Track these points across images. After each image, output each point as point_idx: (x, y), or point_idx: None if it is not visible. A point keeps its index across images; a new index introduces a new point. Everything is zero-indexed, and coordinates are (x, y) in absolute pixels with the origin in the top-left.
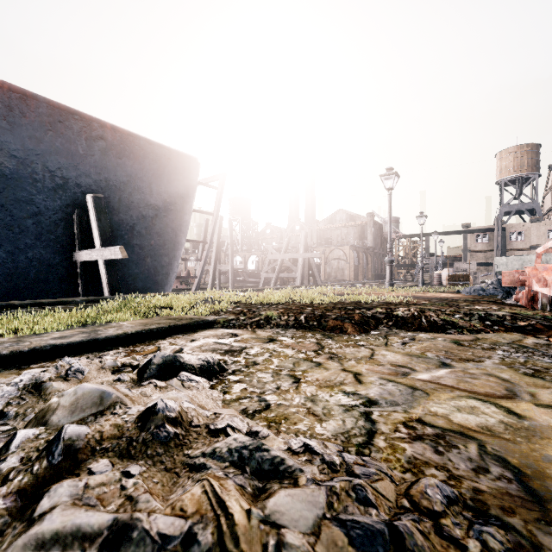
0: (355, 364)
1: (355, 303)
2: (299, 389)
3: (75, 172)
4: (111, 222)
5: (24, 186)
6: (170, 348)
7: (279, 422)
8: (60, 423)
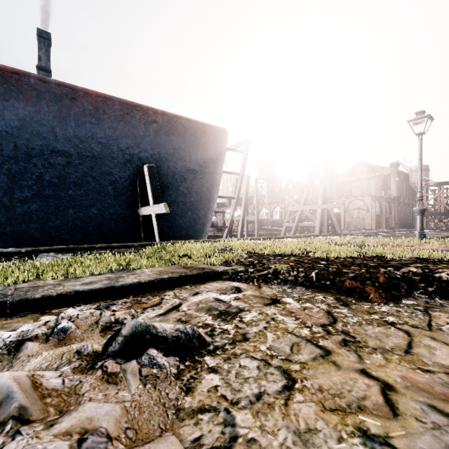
0: (383, 362)
1: (379, 257)
2: (289, 406)
3: (137, 150)
4: (162, 185)
5: (106, 163)
6: (170, 302)
7: None
8: None
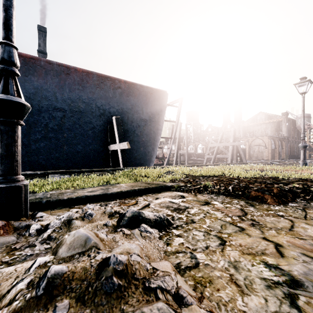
0: (276, 234)
1: (273, 178)
2: (224, 252)
3: (108, 106)
4: (124, 130)
5: (88, 115)
6: (142, 203)
7: (204, 284)
8: (61, 256)
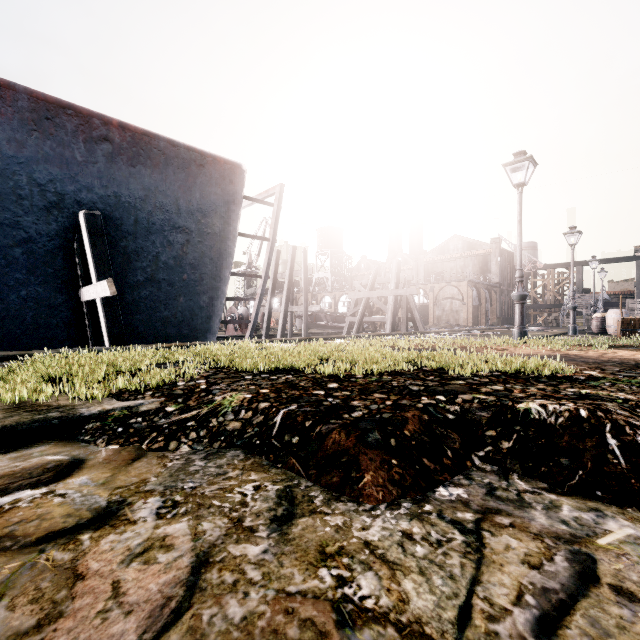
0: None
1: (441, 372)
2: None
3: (73, 186)
4: (127, 251)
5: (6, 205)
6: None
7: None
8: None
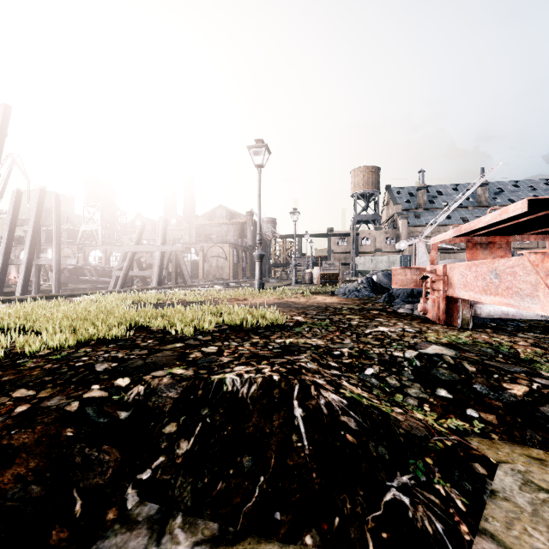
0: None
1: (168, 332)
2: None
3: None
4: None
5: None
6: None
7: None
8: None
